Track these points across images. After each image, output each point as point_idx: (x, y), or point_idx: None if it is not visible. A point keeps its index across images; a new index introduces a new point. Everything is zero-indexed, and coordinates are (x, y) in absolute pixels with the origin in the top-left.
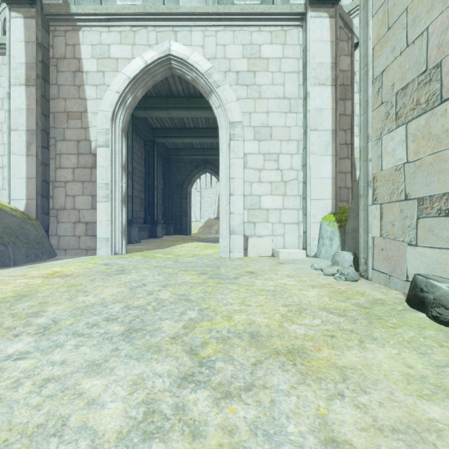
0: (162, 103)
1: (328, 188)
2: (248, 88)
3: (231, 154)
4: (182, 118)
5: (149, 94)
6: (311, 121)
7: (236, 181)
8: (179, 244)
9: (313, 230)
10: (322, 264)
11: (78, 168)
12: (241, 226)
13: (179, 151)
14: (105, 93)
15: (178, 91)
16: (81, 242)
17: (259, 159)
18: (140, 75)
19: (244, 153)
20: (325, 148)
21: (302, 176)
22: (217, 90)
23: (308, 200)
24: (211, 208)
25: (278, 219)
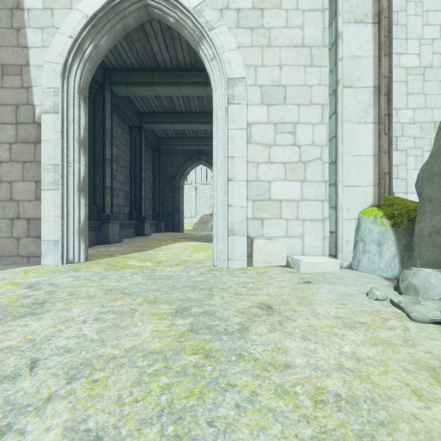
0: (146, 77)
1: (368, 169)
2: (253, 31)
3: (230, 123)
4: (171, 99)
5: (131, 66)
6: (343, 74)
7: (237, 161)
8: (165, 245)
9: (346, 230)
10: (375, 285)
11: (17, 143)
12: (244, 224)
13: (171, 141)
14: (53, 38)
15: (165, 62)
16: (21, 246)
17: (268, 131)
18: (103, 13)
19: (247, 123)
20: (364, 112)
21: (327, 154)
22: (209, 33)
23: (340, 186)
24: (206, 204)
25: (294, 215)
